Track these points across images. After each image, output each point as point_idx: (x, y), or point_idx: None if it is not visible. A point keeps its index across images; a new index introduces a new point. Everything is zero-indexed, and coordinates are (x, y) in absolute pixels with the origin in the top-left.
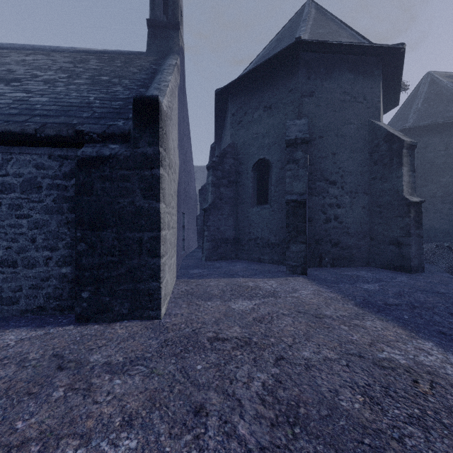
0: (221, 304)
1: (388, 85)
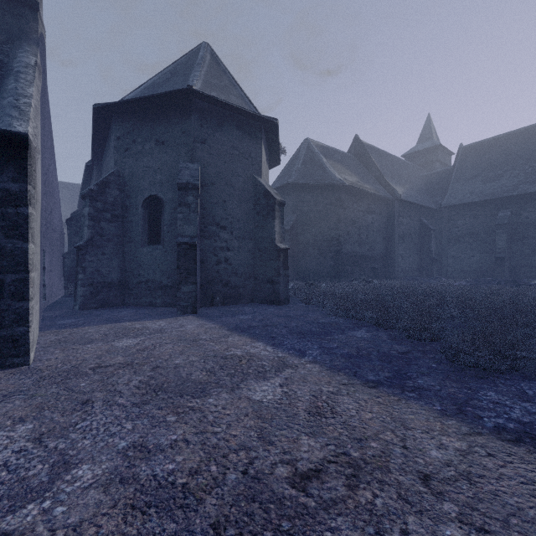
0: (104, 344)
1: (271, 146)
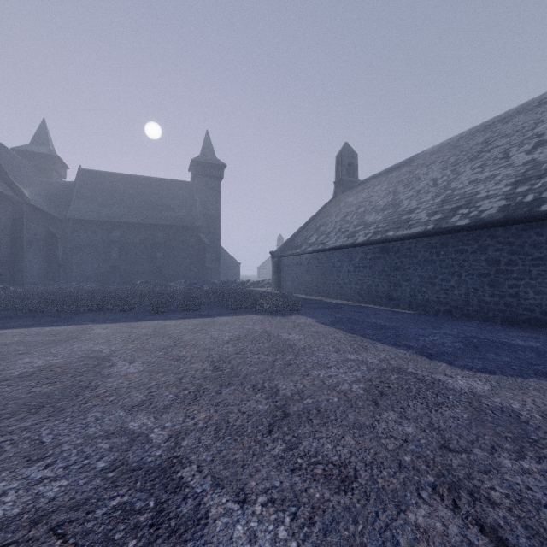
0: None
1: None
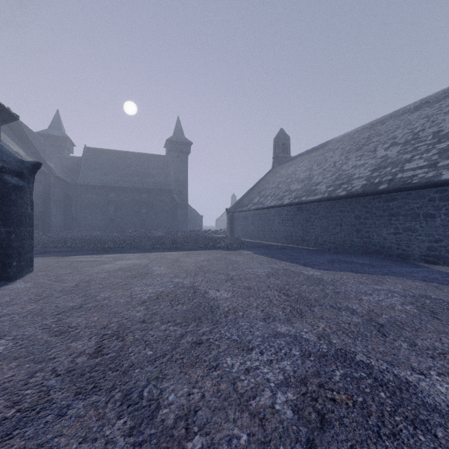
0: None
1: None
